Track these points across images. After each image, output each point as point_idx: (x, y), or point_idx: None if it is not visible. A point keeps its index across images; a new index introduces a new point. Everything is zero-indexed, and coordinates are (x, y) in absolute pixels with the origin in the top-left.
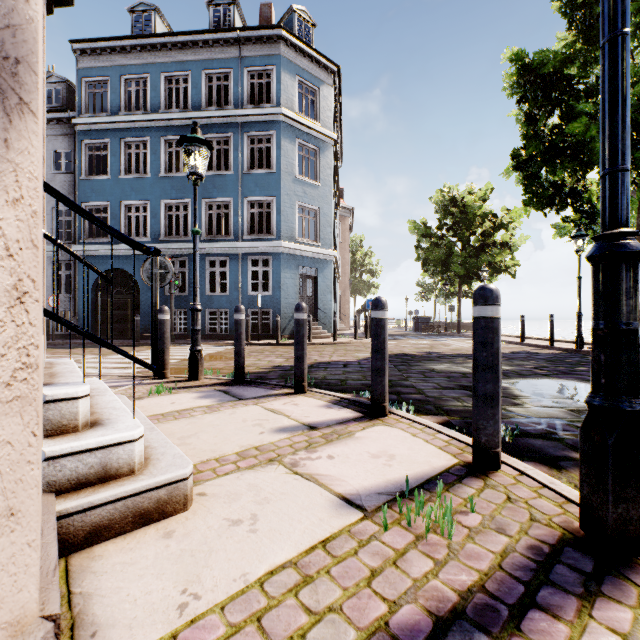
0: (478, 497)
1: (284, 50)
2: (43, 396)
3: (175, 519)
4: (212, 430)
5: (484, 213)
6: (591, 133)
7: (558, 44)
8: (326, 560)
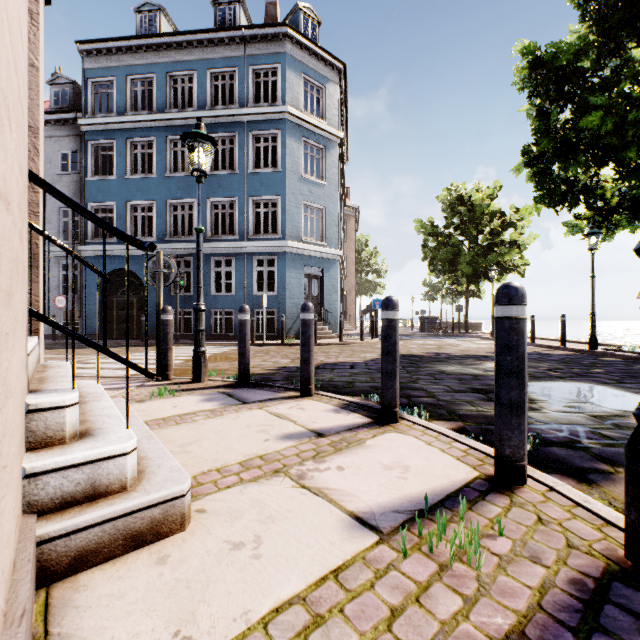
0: (505, 517)
1: (289, 48)
2: (26, 405)
3: (171, 541)
4: (214, 437)
5: (492, 211)
6: (607, 127)
7: (570, 37)
8: (339, 595)
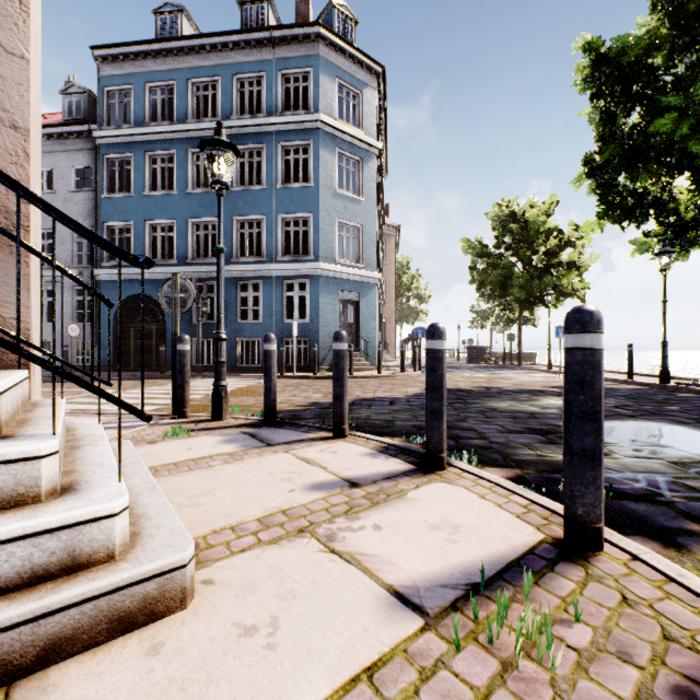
0: (581, 596)
1: (323, 50)
2: None
3: (168, 623)
4: (231, 486)
5: (548, 229)
6: (682, 130)
7: (638, 31)
8: None
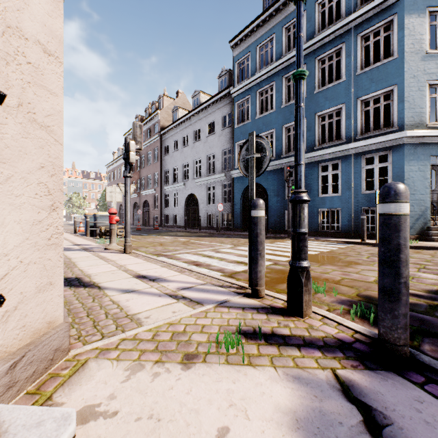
0: None
1: None
2: None
3: None
4: None
5: None
6: None
7: None
8: None
